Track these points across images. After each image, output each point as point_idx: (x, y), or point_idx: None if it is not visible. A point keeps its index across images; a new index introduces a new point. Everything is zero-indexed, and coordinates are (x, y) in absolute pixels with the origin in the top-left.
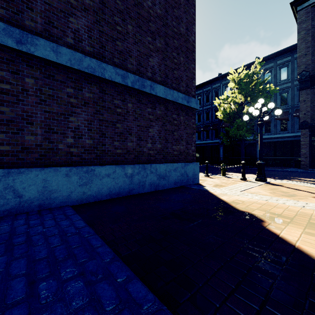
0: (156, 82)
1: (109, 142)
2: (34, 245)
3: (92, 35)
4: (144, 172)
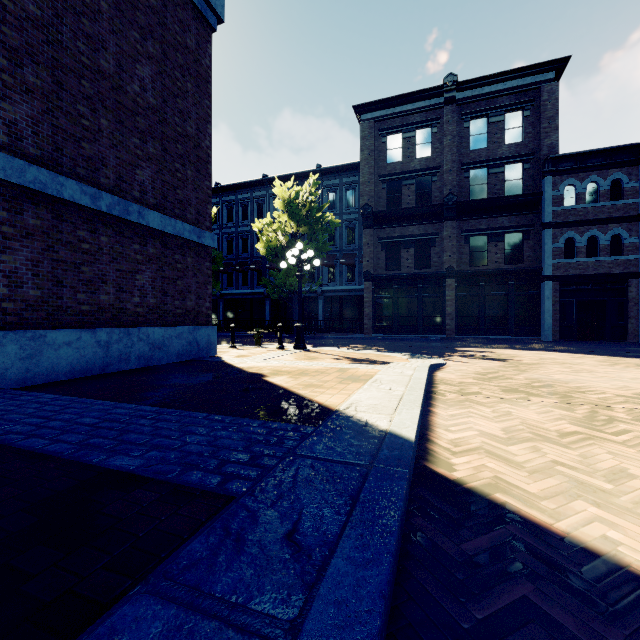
0: (148, 206)
1: (68, 295)
2: (9, 410)
3: (41, 131)
4: (128, 339)
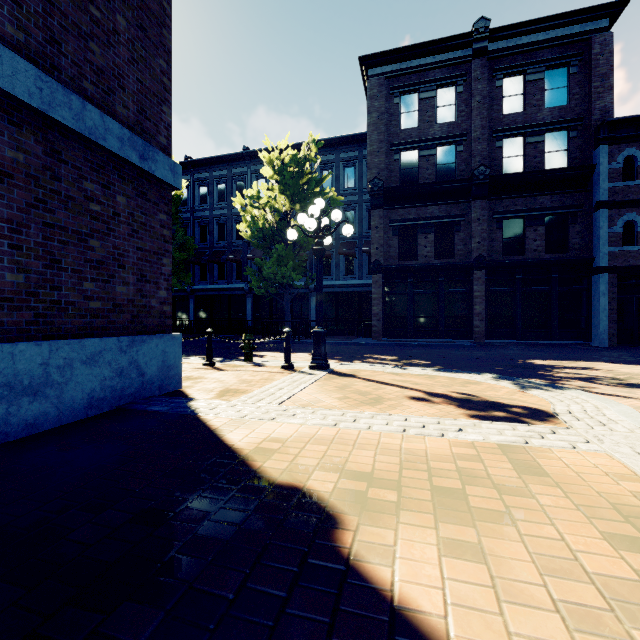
0: None
1: None
2: None
3: None
4: None
